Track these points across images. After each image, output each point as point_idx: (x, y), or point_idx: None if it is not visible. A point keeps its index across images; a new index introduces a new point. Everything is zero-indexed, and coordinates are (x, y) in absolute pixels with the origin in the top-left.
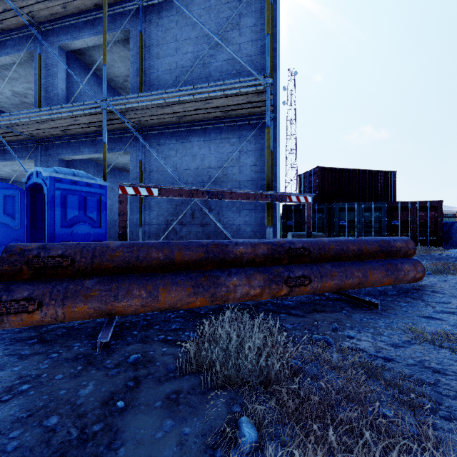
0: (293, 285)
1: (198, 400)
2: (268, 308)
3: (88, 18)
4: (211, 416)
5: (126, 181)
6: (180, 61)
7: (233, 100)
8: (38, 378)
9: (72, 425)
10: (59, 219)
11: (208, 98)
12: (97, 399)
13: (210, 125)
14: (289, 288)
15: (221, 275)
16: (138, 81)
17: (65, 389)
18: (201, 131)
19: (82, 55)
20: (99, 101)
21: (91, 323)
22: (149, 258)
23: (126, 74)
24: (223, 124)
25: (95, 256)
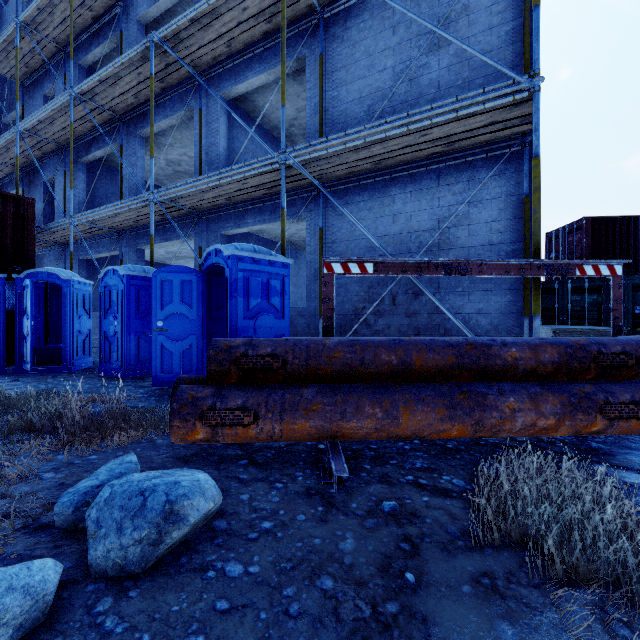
0: (615, 416)
1: (535, 597)
2: (560, 450)
3: (255, 53)
4: (578, 633)
5: (289, 257)
6: (374, 83)
7: (467, 124)
8: (275, 514)
9: (355, 595)
10: (242, 308)
11: (427, 128)
12: (369, 561)
13: (421, 167)
14: (608, 420)
15: (487, 393)
16: (317, 121)
17: (318, 537)
18: (405, 179)
19: (243, 102)
20: (277, 155)
21: (300, 445)
22: (378, 361)
23: (292, 117)
24: (442, 164)
25: (310, 357)
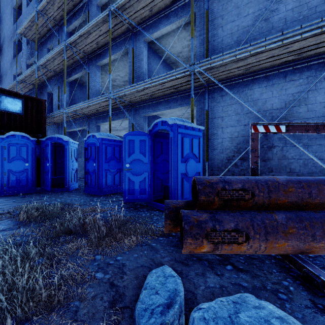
0: None
1: None
2: None
3: (165, 14)
4: None
5: None
6: (241, 24)
7: (319, 38)
8: None
9: None
10: (179, 156)
11: (290, 43)
12: None
13: (275, 71)
14: None
15: None
16: (203, 49)
17: None
18: (262, 79)
19: (154, 44)
20: (188, 66)
21: None
22: (322, 195)
23: (179, 51)
24: (290, 68)
25: (270, 191)
